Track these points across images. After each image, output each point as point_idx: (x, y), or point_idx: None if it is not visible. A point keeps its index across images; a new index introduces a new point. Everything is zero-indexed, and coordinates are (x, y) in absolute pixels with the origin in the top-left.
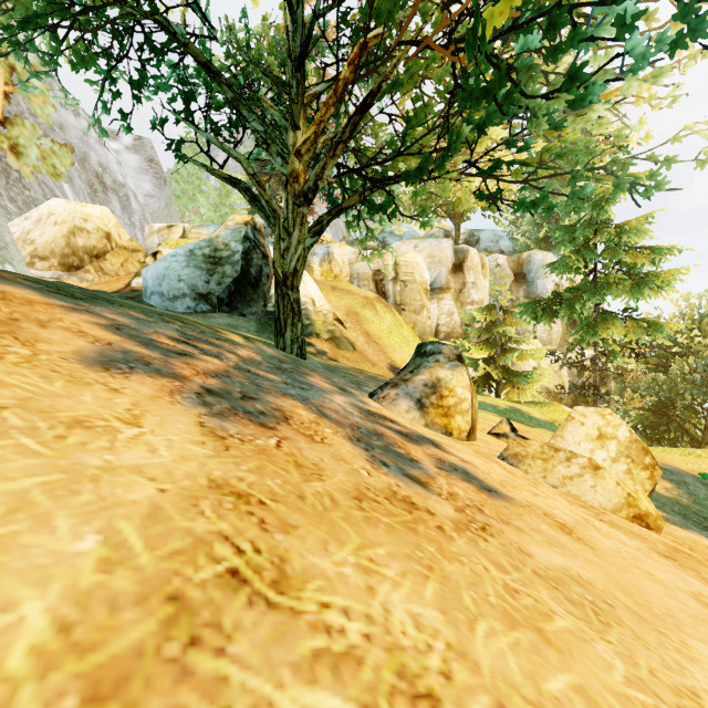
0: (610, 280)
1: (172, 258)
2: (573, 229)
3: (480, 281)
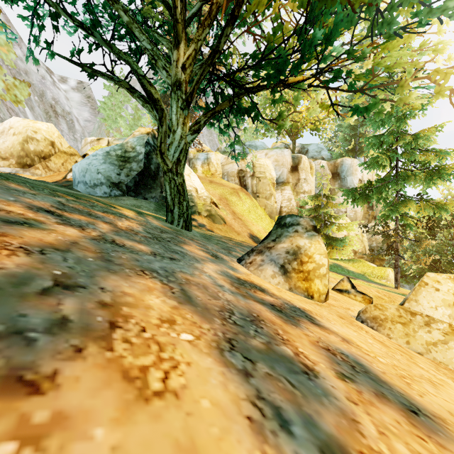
0: (408, 173)
1: (93, 157)
2: (381, 137)
3: (309, 178)
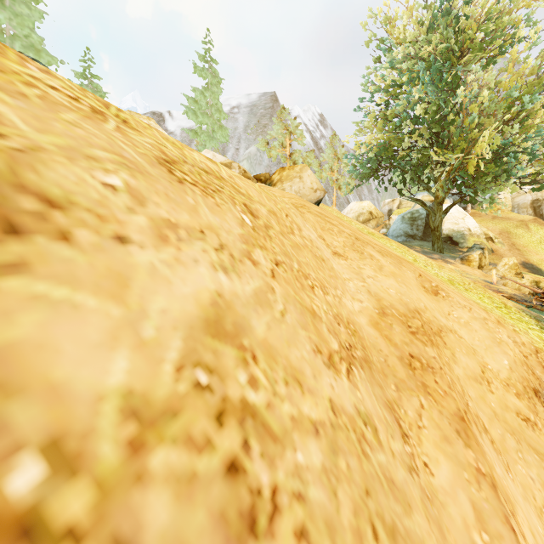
0: None
1: (397, 221)
2: None
3: None
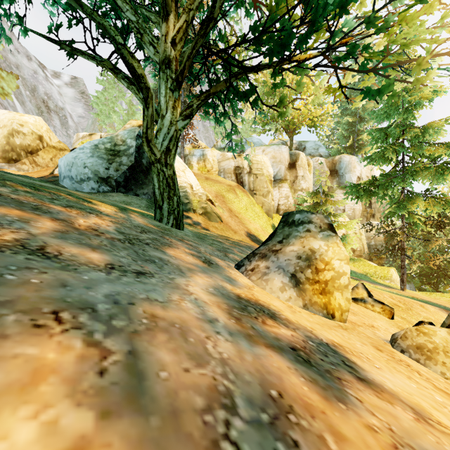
0: (416, 168)
1: (80, 150)
2: (386, 130)
3: (307, 175)
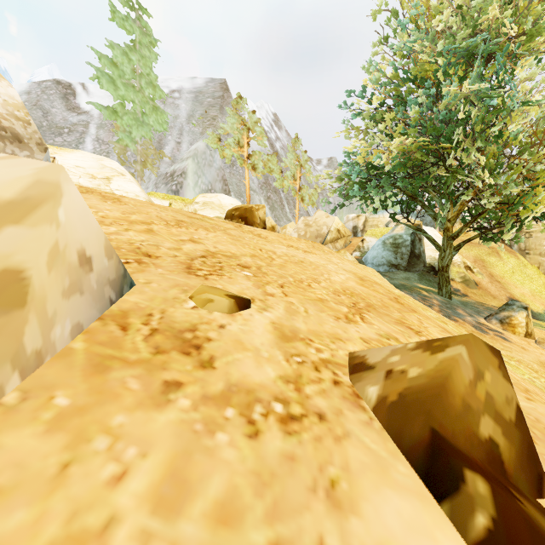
0: None
1: (377, 247)
2: None
3: None
